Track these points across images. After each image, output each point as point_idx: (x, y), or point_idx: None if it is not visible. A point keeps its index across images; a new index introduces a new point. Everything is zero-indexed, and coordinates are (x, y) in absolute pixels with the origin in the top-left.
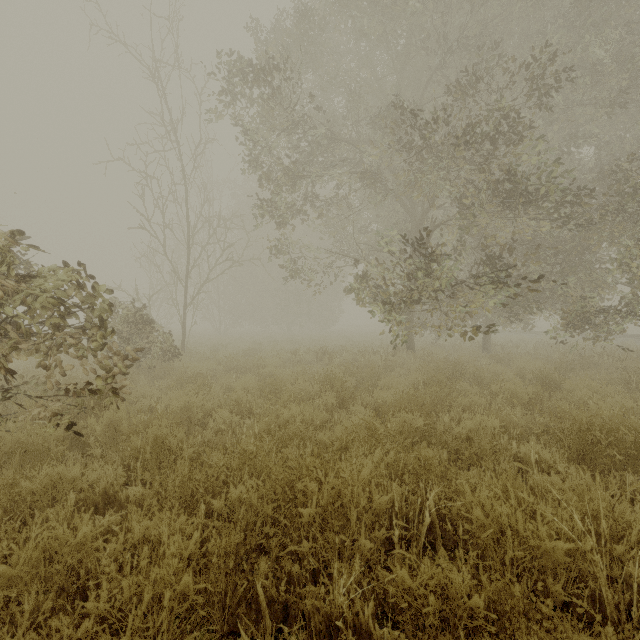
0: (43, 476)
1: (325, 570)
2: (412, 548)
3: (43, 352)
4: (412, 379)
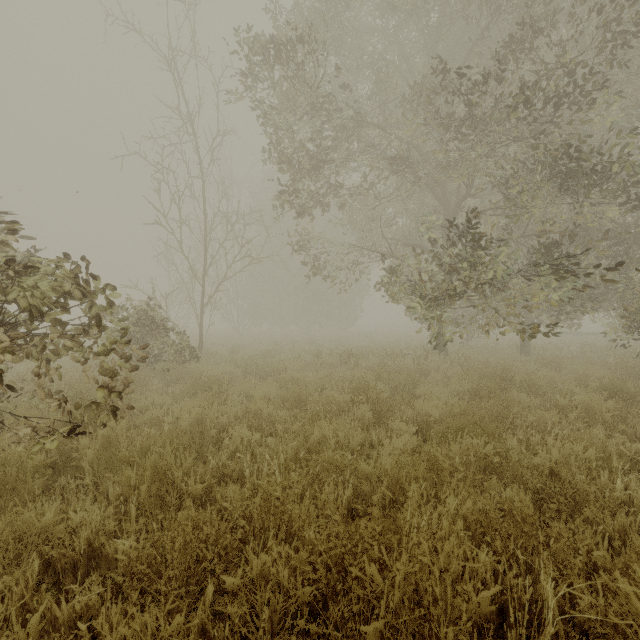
0: (2, 528)
1: None
2: None
3: (36, 356)
4: (455, 388)
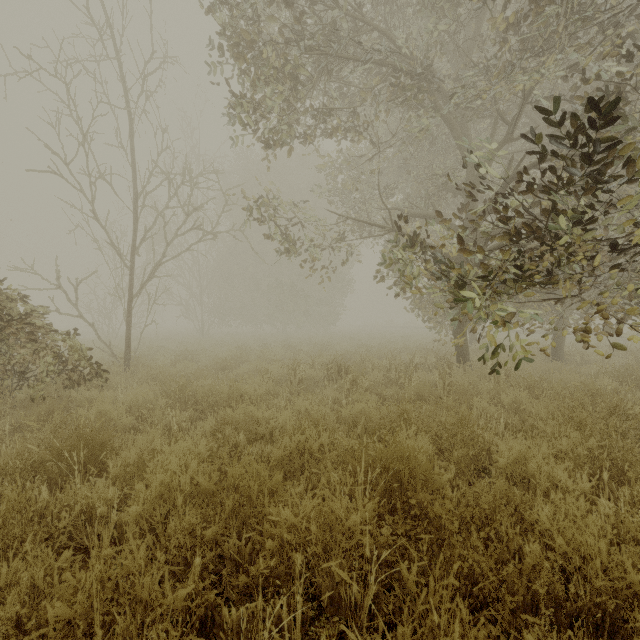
0: None
1: None
2: None
3: None
4: (567, 447)
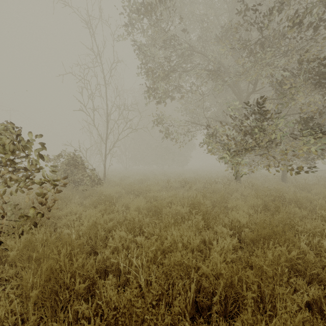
0: None
1: None
2: None
3: None
4: (251, 203)
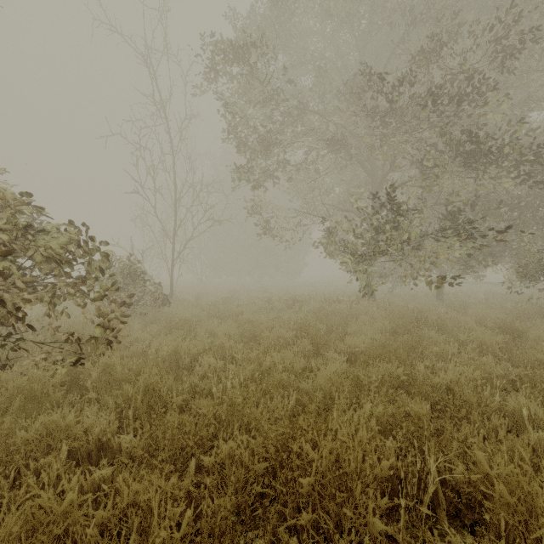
0: (38, 425)
1: (325, 543)
2: (411, 514)
3: (47, 301)
4: (379, 326)
